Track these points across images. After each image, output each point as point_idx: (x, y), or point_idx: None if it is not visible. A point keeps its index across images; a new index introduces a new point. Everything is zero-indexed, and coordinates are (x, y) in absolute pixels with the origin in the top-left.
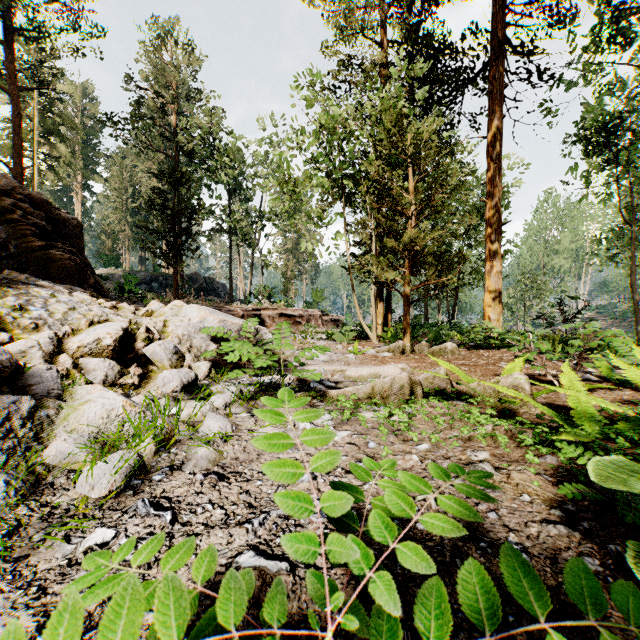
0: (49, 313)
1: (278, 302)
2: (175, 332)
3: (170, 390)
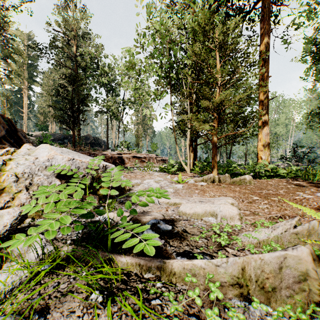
0: None
1: (132, 150)
2: (16, 170)
3: None
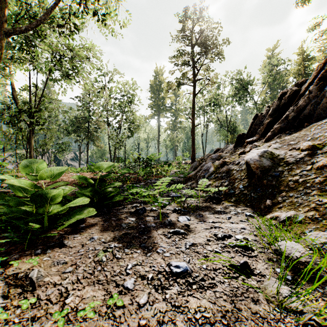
0: None
1: None
2: None
3: None
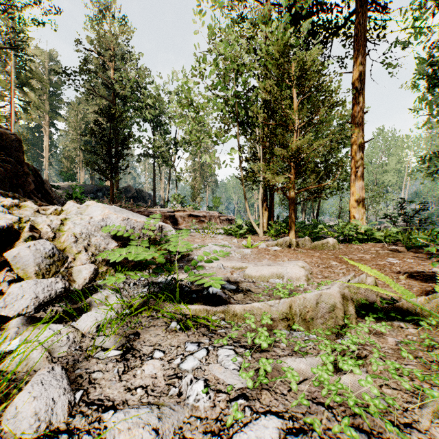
0: None
1: (188, 206)
2: (73, 230)
3: (15, 313)
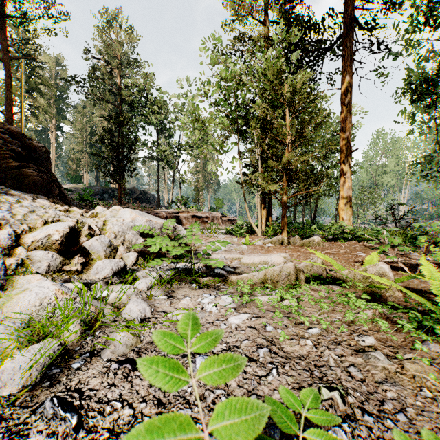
0: (12, 215)
1: (191, 207)
2: (112, 229)
3: (102, 276)
